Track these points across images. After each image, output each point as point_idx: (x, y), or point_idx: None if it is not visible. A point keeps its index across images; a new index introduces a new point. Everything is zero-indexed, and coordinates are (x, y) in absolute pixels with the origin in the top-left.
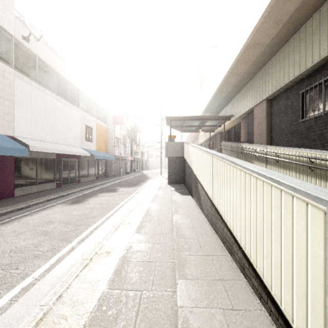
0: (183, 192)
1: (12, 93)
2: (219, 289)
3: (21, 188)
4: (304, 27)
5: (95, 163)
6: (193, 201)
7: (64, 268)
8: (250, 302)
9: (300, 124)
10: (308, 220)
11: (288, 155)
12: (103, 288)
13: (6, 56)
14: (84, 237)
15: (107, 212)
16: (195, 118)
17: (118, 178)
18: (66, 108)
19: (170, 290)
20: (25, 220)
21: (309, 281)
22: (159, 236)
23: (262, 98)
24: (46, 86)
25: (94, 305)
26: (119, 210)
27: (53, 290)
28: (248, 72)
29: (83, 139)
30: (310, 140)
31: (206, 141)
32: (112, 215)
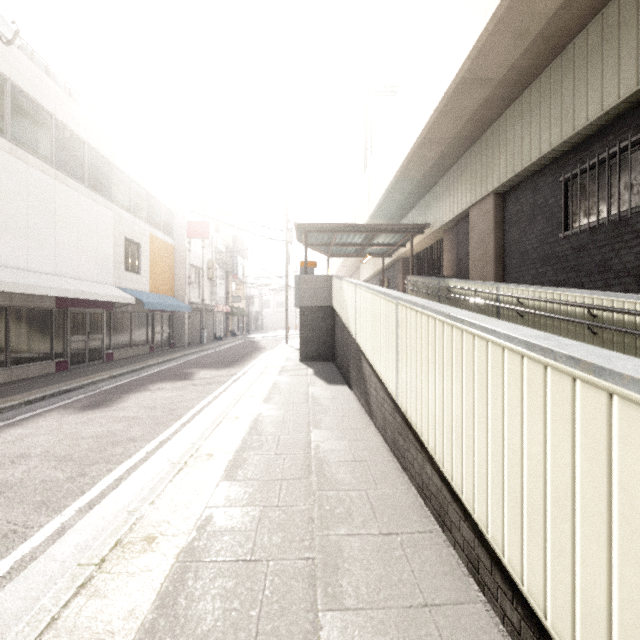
0: (332, 379)
1: None
2: (425, 635)
3: None
4: (571, 48)
5: (146, 318)
6: (353, 396)
7: (27, 592)
8: None
9: (561, 241)
10: None
11: (544, 301)
12: None
13: None
14: (98, 495)
15: (165, 429)
16: (354, 228)
17: (198, 349)
18: (79, 200)
19: None
20: None
21: None
22: (278, 486)
23: (487, 189)
24: (32, 148)
25: None
26: (191, 422)
27: None
28: (460, 137)
29: (119, 268)
30: (582, 273)
31: (376, 276)
32: (174, 435)
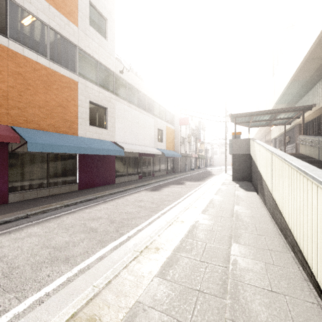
0: (248, 189)
1: (114, 112)
2: (265, 253)
3: (119, 178)
4: None
5: (164, 160)
6: (258, 197)
7: (157, 225)
8: (291, 265)
9: None
10: (318, 197)
11: None
12: (181, 237)
13: (111, 88)
14: (164, 212)
15: (178, 199)
16: (263, 113)
17: (184, 173)
18: (144, 117)
19: (226, 247)
20: (126, 198)
21: (318, 236)
22: (220, 218)
23: None
24: (132, 102)
25: (177, 242)
26: (187, 198)
27: (154, 232)
28: None
29: (156, 140)
30: None
31: (281, 135)
32: (182, 201)
